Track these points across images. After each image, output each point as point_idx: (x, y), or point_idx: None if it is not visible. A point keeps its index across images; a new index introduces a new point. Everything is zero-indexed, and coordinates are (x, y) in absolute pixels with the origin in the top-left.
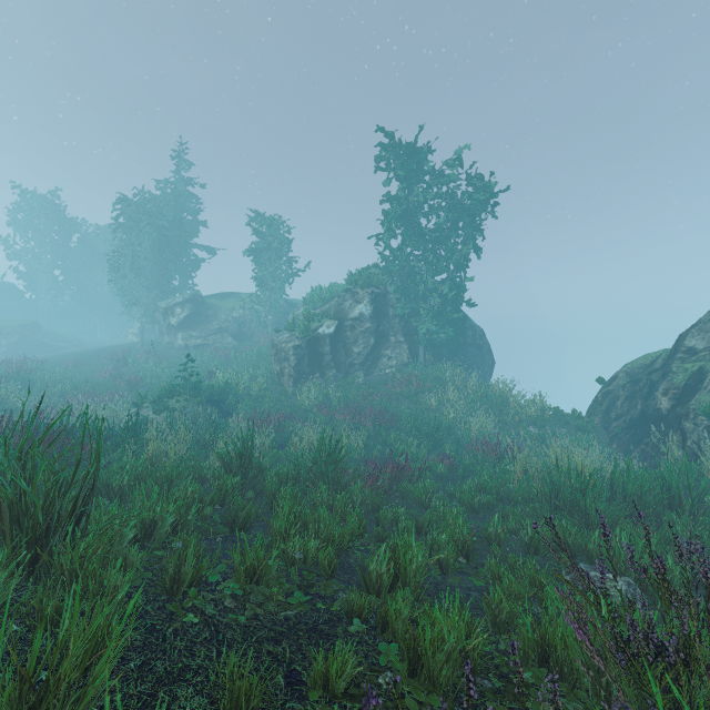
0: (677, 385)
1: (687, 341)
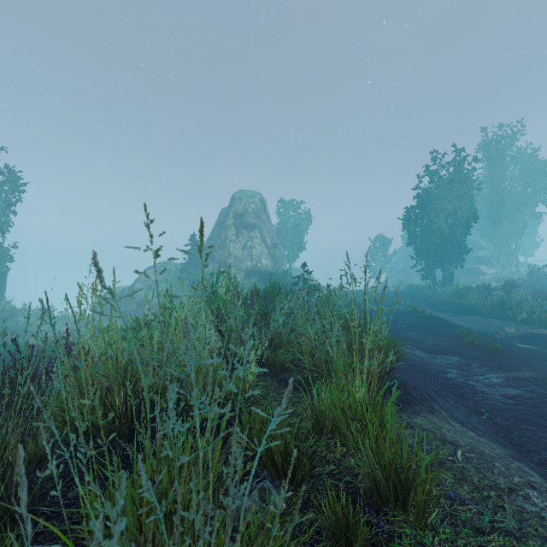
0: (137, 300)
1: (136, 286)
